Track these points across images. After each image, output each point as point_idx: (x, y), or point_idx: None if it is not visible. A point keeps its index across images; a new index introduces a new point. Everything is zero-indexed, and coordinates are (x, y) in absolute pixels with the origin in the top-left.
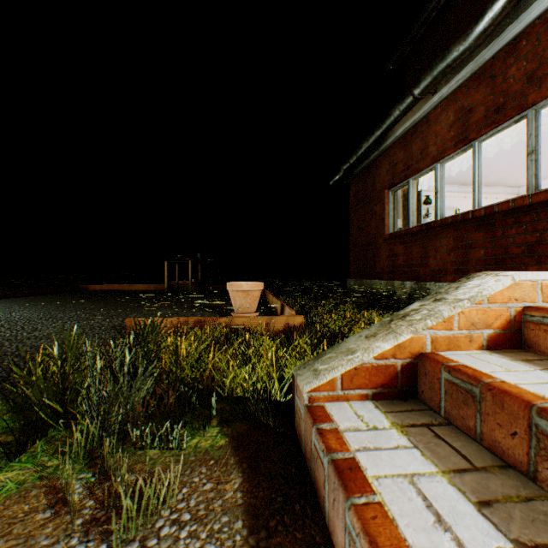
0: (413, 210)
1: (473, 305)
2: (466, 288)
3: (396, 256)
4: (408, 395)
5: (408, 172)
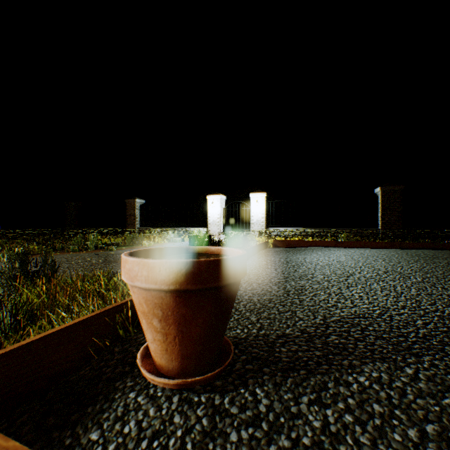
0: None
1: None
2: None
3: None
4: None
5: None
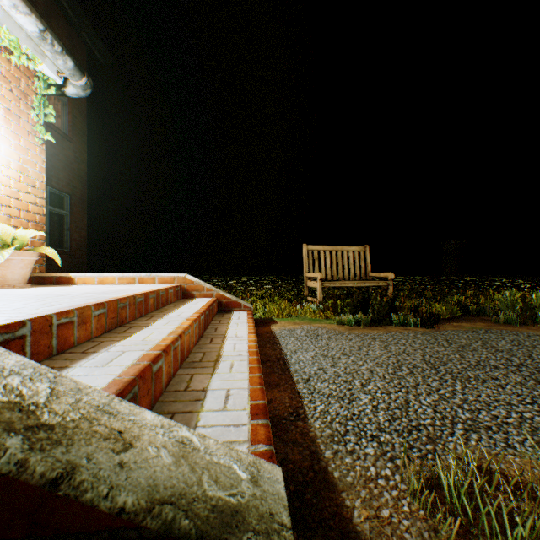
0: None
1: None
2: None
3: None
4: None
5: None
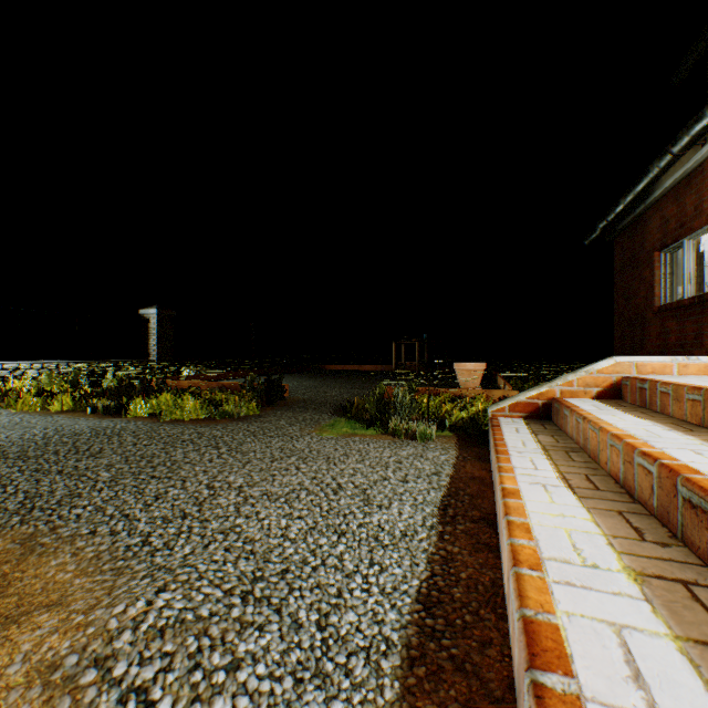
0: (688, 277)
1: (586, 374)
2: (591, 366)
3: (667, 334)
4: (545, 418)
5: (680, 231)
